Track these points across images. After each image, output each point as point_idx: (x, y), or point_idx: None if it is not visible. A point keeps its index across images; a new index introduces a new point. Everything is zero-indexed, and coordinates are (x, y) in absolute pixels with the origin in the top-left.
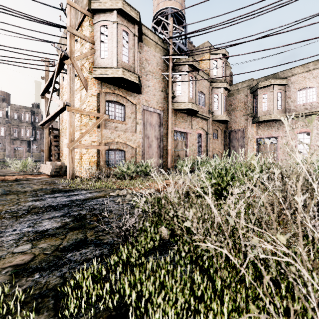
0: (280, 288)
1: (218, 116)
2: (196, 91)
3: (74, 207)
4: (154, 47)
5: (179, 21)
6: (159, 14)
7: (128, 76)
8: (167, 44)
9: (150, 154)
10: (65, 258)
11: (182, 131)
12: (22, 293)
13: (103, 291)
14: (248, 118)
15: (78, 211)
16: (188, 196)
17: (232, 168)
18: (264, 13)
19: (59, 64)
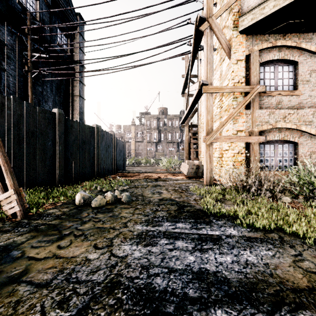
0: None
1: None
2: None
3: None
4: None
5: None
6: None
7: None
8: None
9: None
10: None
11: None
12: None
13: None
14: None
15: None
16: None
17: None
18: None
19: (194, 37)
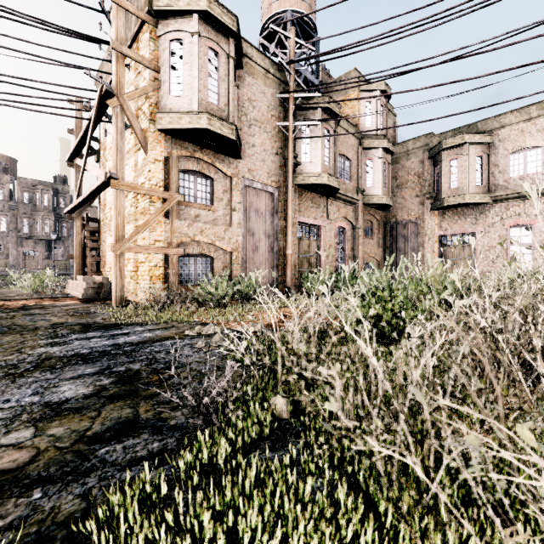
0: (510, 523)
1: (373, 197)
2: (335, 154)
3: (120, 356)
4: (263, 77)
5: (306, 34)
6: (271, 21)
7: (218, 126)
8: (285, 73)
9: (257, 262)
10: (94, 458)
11: (312, 224)
12: (4, 533)
13: (161, 533)
14: (426, 202)
15: (126, 364)
16: (323, 337)
17: (401, 287)
18: (454, 18)
19: (97, 105)
